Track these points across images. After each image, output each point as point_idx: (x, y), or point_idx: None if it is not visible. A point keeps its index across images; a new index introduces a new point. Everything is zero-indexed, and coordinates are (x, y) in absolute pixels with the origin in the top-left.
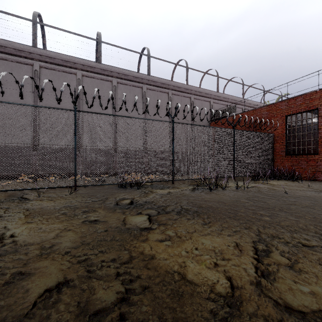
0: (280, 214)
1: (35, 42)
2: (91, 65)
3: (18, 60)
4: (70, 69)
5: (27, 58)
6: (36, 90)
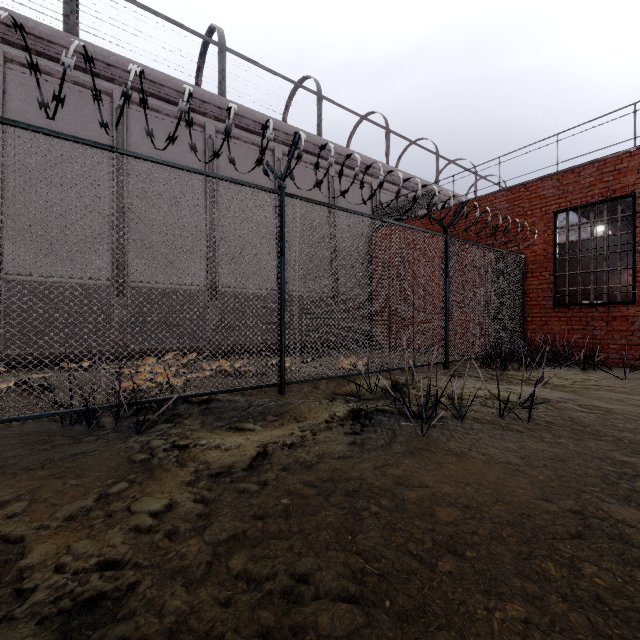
0: None
1: None
2: (37, 31)
3: None
4: None
5: None
6: None
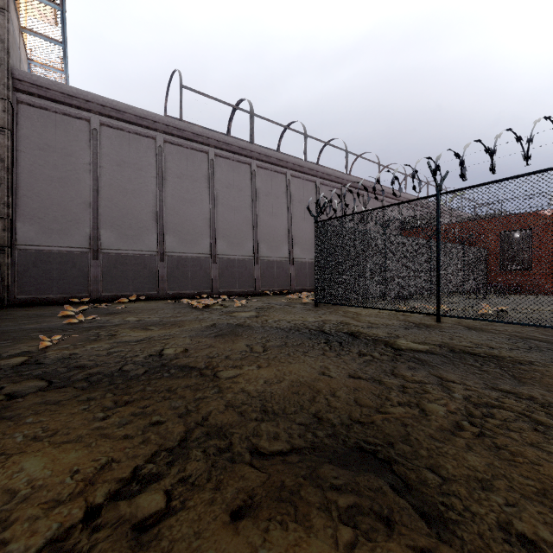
0: None
1: (253, 137)
2: (301, 164)
3: (239, 159)
4: (281, 168)
5: (246, 157)
6: (255, 193)
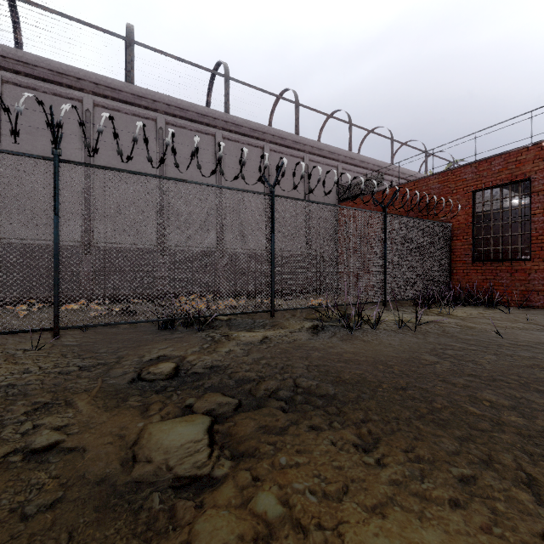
0: (534, 399)
1: None
2: (113, 85)
3: None
4: (68, 90)
5: None
6: None
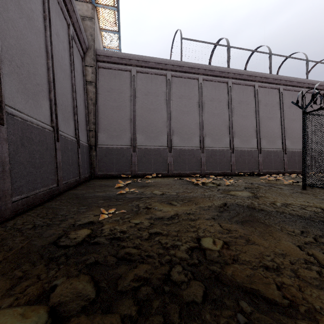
0: None
1: (229, 63)
2: (266, 76)
3: (219, 80)
4: (250, 82)
5: (224, 77)
6: (230, 103)
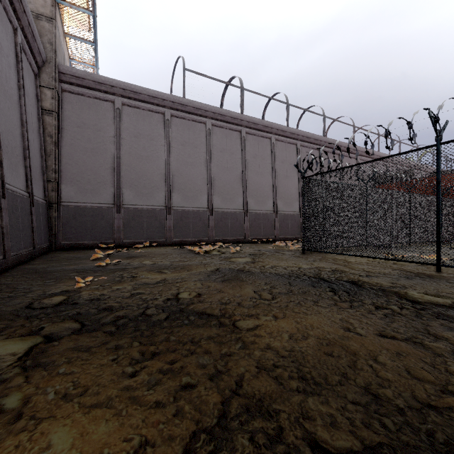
0: None
1: (242, 108)
2: (283, 129)
3: (231, 127)
4: (266, 133)
5: (237, 125)
6: (244, 156)
